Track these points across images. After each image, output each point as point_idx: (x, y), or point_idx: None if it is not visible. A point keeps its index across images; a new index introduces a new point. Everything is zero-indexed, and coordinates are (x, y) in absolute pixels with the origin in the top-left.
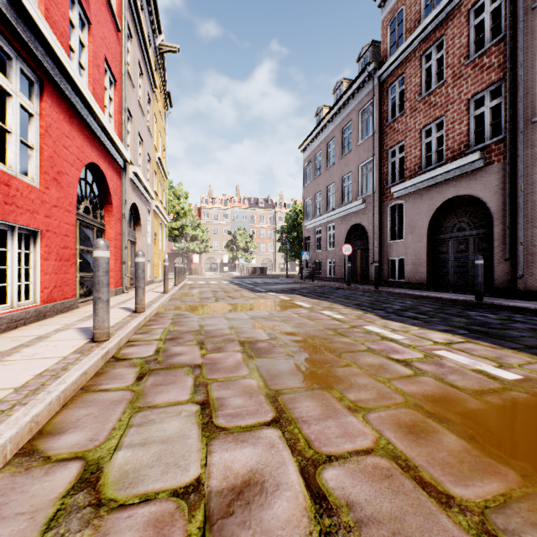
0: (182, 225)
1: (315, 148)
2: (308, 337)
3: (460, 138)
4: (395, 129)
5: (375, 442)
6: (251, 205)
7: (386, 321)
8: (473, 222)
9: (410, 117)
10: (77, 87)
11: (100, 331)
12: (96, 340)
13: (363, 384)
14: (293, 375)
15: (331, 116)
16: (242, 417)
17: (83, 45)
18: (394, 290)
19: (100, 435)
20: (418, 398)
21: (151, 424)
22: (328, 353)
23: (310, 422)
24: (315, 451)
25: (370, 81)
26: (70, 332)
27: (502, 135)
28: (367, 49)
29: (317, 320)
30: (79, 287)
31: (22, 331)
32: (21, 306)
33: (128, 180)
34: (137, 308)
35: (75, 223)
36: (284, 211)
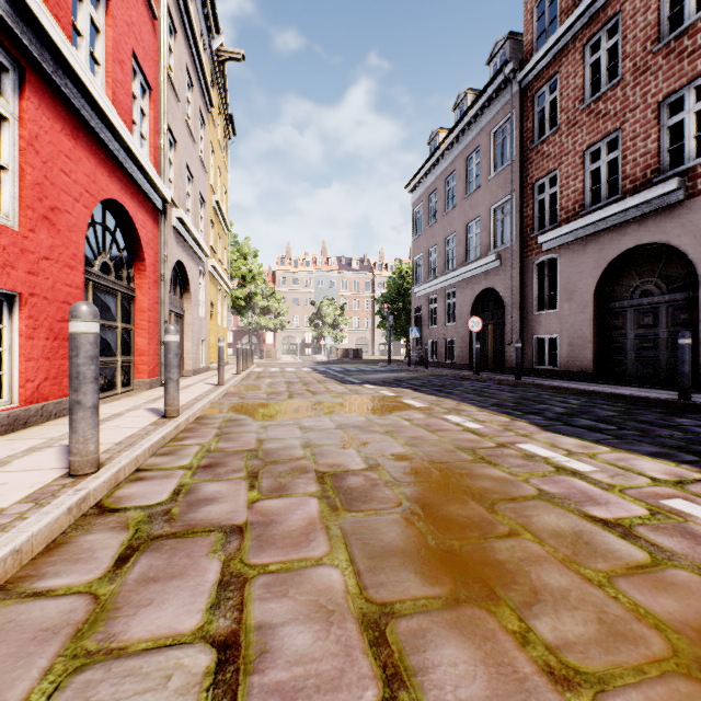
0: (250, 293)
1: (428, 186)
2: (431, 466)
3: (645, 161)
4: (544, 154)
5: None
6: (341, 266)
7: (551, 435)
8: (666, 283)
9: (567, 134)
10: (82, 83)
11: (80, 459)
12: (72, 473)
13: (559, 590)
14: (412, 558)
15: (450, 141)
16: (306, 700)
17: (98, 30)
18: (546, 382)
19: None
20: (697, 642)
21: None
22: (471, 502)
23: None
24: None
25: (507, 89)
26: (47, 454)
27: None
28: (502, 44)
29: (441, 433)
30: None
31: None
32: None
33: (171, 229)
34: (166, 411)
35: (83, 285)
36: (385, 274)
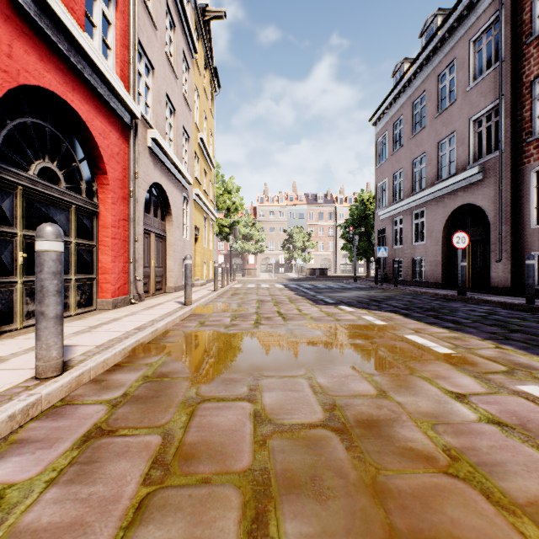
0: (233, 221)
1: (392, 114)
2: None
3: None
4: None
5: None
6: (308, 201)
7: None
8: None
9: None
10: None
11: None
12: None
13: None
14: None
15: (419, 63)
16: None
17: None
18: None
19: None
20: None
21: None
22: None
23: None
24: None
25: None
26: None
27: None
28: None
29: None
30: (24, 300)
31: None
32: None
33: (145, 150)
34: (36, 367)
35: None
36: (345, 206)
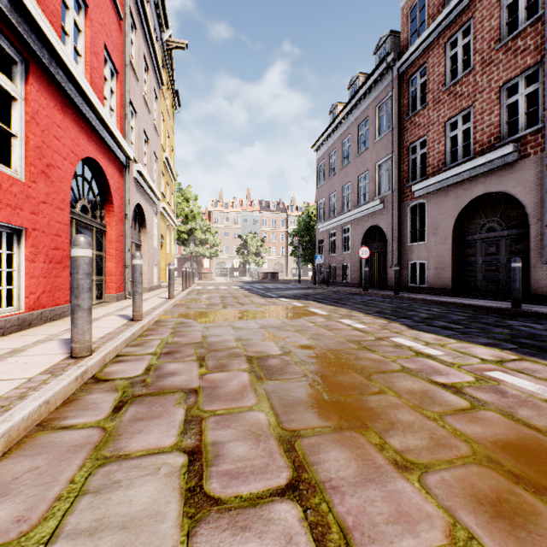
0: (191, 228)
1: (329, 146)
2: (327, 352)
3: (490, 130)
4: (416, 123)
5: (449, 535)
6: (262, 208)
7: (416, 332)
8: (505, 222)
9: (433, 109)
10: (69, 72)
11: (79, 345)
12: (74, 355)
13: (408, 422)
14: (313, 406)
15: (346, 112)
16: (245, 478)
17: (79, 30)
18: (417, 296)
19: (35, 509)
20: (489, 448)
21: (114, 489)
22: (354, 374)
23: (344, 490)
24: None
25: (388, 73)
26: (51, 345)
27: (539, 124)
28: (385, 39)
29: (336, 331)
30: None
31: None
32: (1, 314)
33: (132, 179)
34: (134, 316)
35: (69, 222)
36: (296, 214)
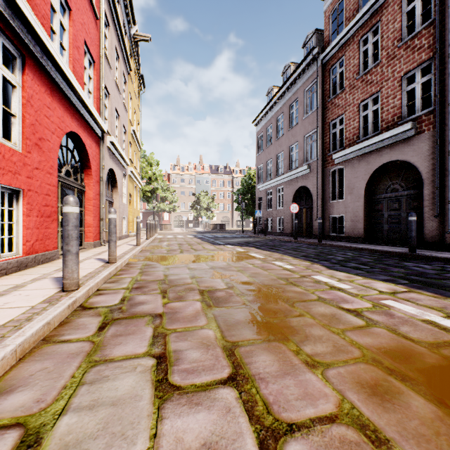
0: (154, 188)
1: (266, 122)
2: (262, 286)
3: (393, 111)
4: (336, 104)
5: (338, 406)
6: (212, 171)
7: (332, 271)
8: (405, 184)
9: (349, 93)
10: (57, 64)
11: (69, 282)
12: (65, 289)
13: (318, 336)
14: (249, 325)
15: (280, 94)
16: (198, 373)
17: (64, 29)
18: (336, 243)
19: (48, 394)
20: (375, 352)
21: (104, 381)
22: (282, 302)
23: (268, 380)
24: (274, 418)
25: (314, 64)
26: (45, 282)
27: (431, 107)
28: (311, 36)
29: (270, 270)
30: (61, 240)
31: (2, 280)
32: (4, 258)
33: (106, 148)
34: (109, 259)
35: (56, 184)
36: (240, 176)
